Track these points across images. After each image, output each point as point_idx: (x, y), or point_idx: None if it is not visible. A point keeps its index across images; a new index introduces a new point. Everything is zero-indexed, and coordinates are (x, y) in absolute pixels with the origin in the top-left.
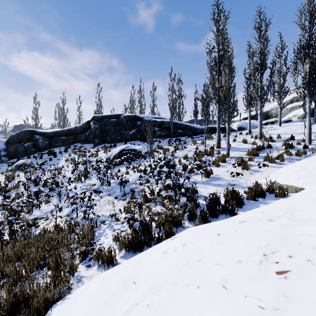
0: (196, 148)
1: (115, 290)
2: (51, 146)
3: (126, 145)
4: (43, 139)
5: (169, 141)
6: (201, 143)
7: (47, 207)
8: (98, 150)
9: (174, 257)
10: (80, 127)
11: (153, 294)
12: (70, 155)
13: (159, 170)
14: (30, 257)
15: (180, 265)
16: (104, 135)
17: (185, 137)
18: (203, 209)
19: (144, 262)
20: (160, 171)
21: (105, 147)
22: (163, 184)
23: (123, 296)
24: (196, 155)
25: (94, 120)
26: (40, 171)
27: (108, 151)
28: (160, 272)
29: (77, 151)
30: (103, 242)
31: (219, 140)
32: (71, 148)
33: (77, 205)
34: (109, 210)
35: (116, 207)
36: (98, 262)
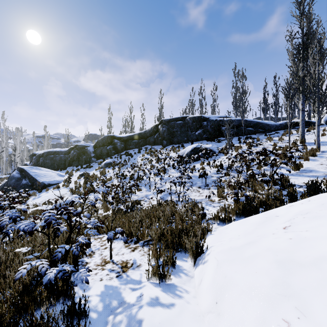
0: (273, 145)
1: (261, 220)
2: (126, 148)
3: (197, 144)
4: (120, 143)
5: (239, 139)
6: (279, 140)
7: (141, 194)
8: (171, 150)
9: (305, 205)
10: (149, 130)
11: (303, 215)
12: (144, 155)
13: (253, 157)
14: (165, 214)
15: (317, 205)
16: (171, 136)
17: (256, 134)
18: (305, 191)
19: (273, 211)
20: (253, 159)
21: (174, 148)
22: (245, 177)
23: (274, 220)
24: (276, 150)
25: (161, 124)
26: (123, 168)
27: (177, 151)
28: (299, 210)
29: (149, 152)
30: (210, 213)
31: (304, 135)
32: (143, 150)
33: (176, 188)
34: (197, 196)
35: (203, 194)
36: (216, 221)
